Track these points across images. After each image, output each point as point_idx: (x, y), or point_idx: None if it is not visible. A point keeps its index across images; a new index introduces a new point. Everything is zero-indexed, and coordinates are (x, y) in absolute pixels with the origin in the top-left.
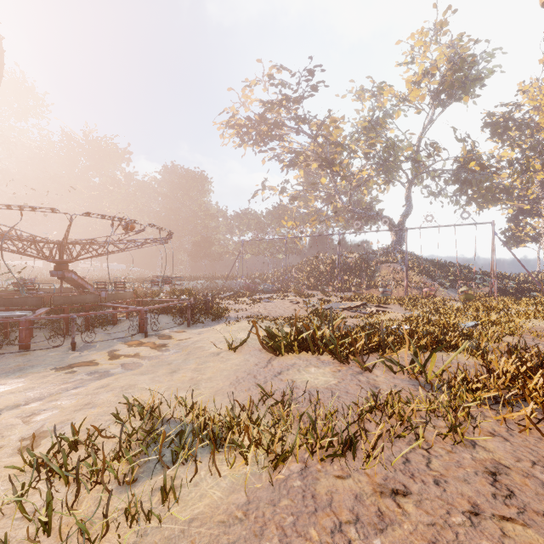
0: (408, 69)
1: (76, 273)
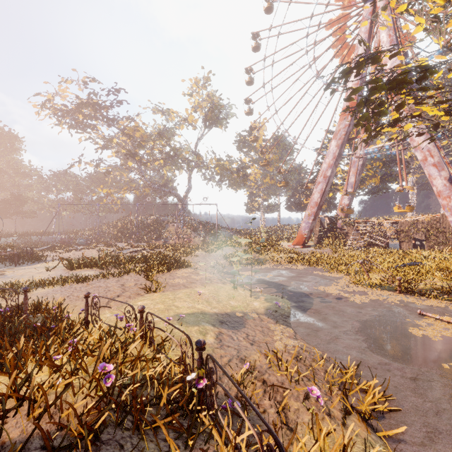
0: (189, 99)
1: None
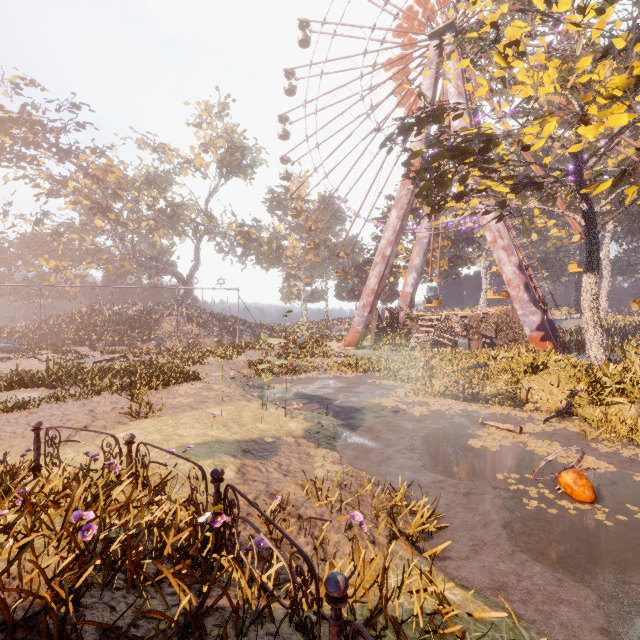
0: (197, 132)
1: None
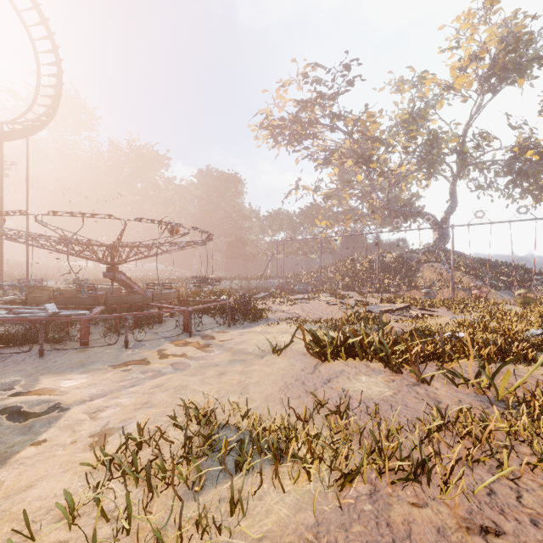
0: (452, 54)
1: (125, 274)
